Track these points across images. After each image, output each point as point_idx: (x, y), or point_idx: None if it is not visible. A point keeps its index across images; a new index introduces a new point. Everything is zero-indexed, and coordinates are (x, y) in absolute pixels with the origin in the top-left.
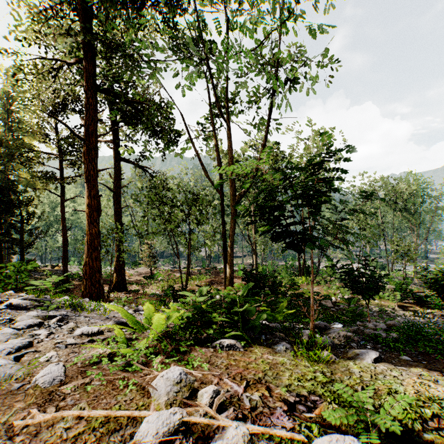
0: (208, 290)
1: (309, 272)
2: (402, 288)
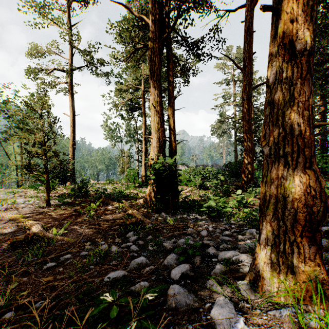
0: None
1: None
2: None
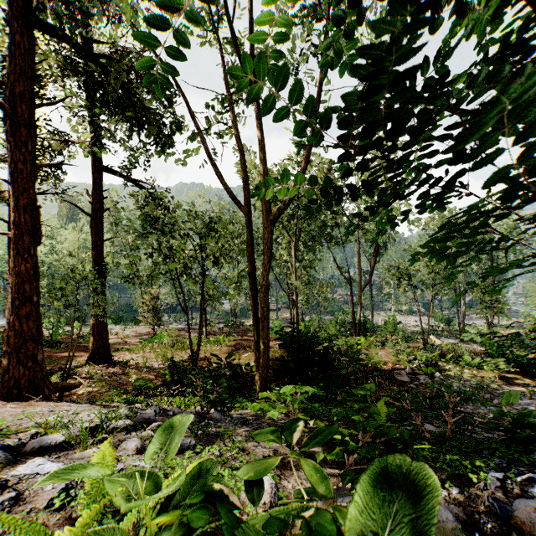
0: (231, 358)
1: (366, 329)
2: (503, 353)
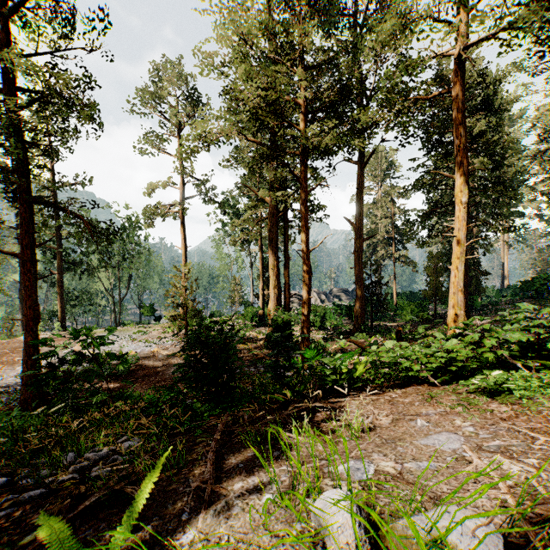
0: None
1: None
2: None
